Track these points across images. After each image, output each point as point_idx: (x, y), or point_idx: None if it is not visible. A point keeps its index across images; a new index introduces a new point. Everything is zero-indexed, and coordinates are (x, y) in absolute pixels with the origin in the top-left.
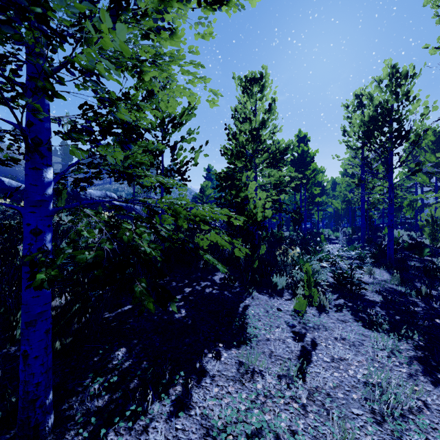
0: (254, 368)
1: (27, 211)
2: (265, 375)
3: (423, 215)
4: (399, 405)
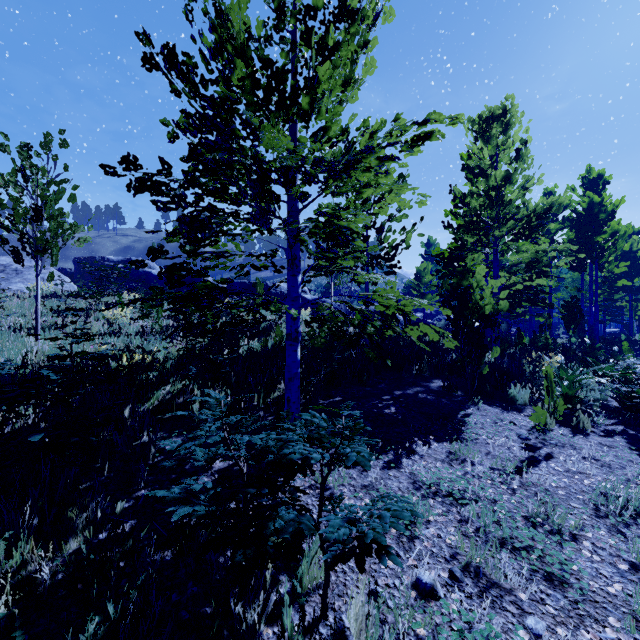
0: (466, 458)
1: (289, 304)
2: (477, 464)
3: None
4: (629, 506)
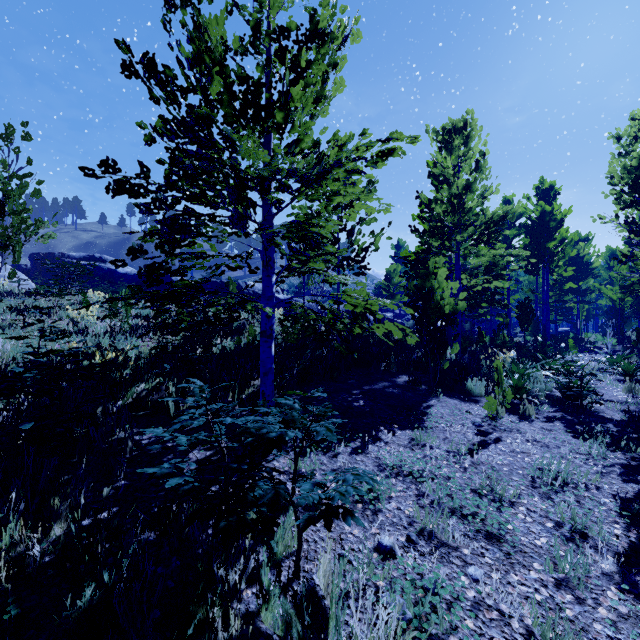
0: (426, 443)
1: (263, 303)
2: (435, 448)
3: None
4: (559, 477)
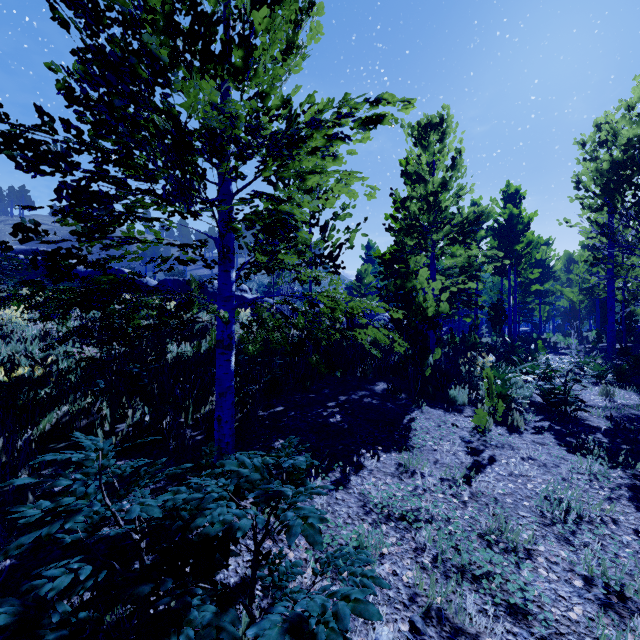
0: (415, 469)
1: (220, 305)
2: (427, 476)
3: None
4: (573, 511)
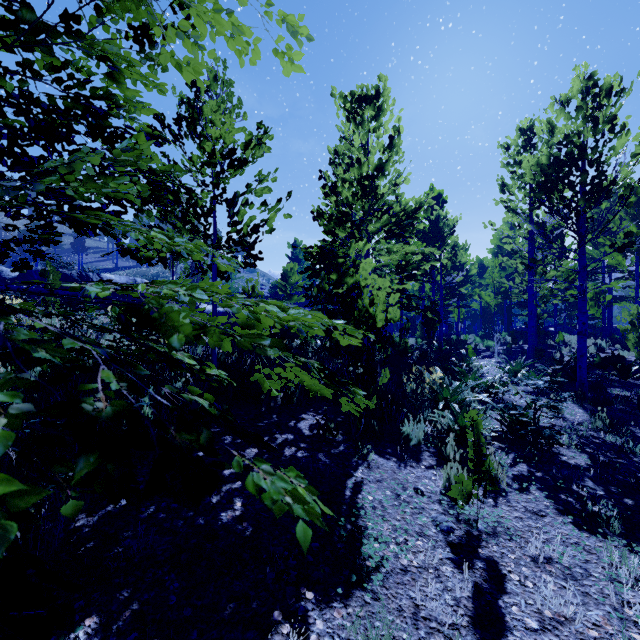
0: None
1: None
2: None
3: (625, 315)
4: None
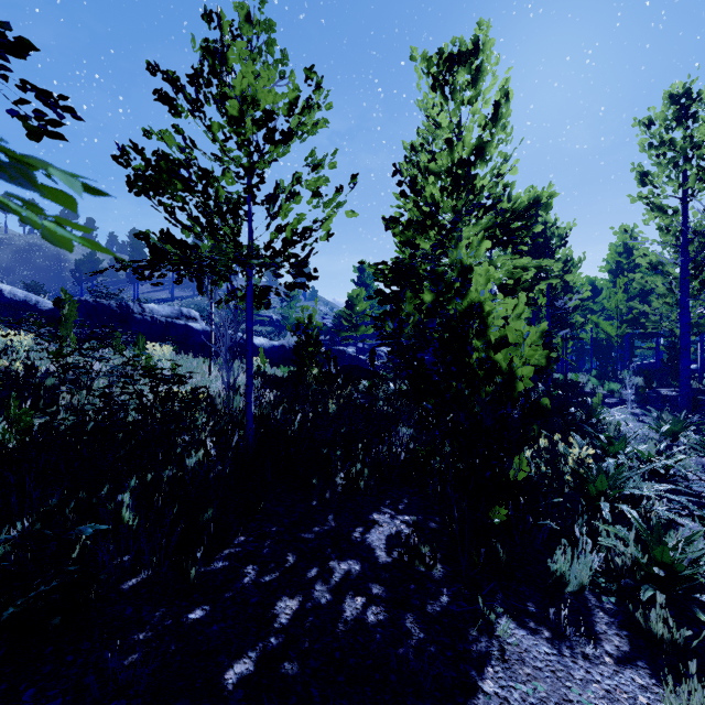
0: None
1: None
2: None
3: None
4: None
